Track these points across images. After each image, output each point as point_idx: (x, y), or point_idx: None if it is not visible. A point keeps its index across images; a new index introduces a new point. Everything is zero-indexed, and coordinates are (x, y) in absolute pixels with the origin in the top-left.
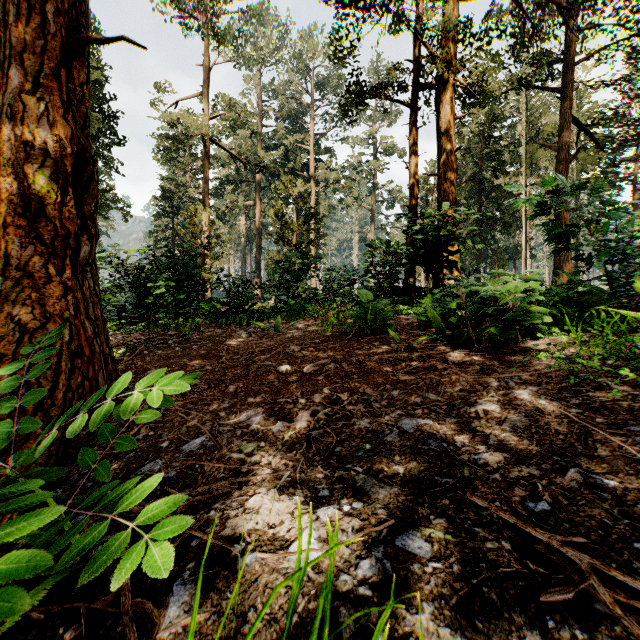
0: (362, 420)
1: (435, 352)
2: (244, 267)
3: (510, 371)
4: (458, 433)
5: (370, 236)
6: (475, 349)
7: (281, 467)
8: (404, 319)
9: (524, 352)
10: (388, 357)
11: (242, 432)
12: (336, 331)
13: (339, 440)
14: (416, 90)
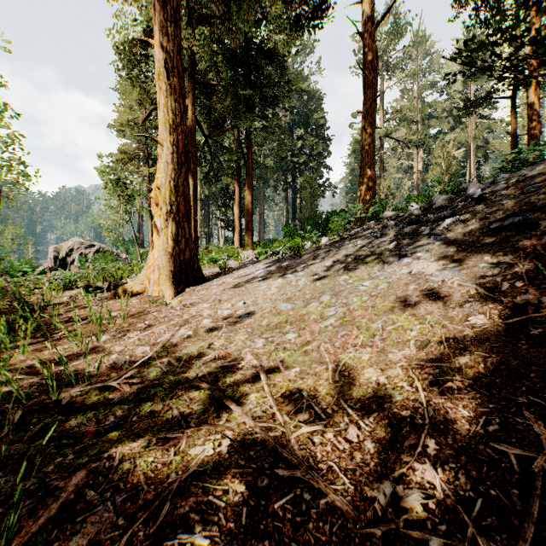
0: None
1: None
2: None
3: None
4: None
5: None
6: None
7: None
8: None
9: None
10: None
11: None
12: None
13: None
14: (514, 88)
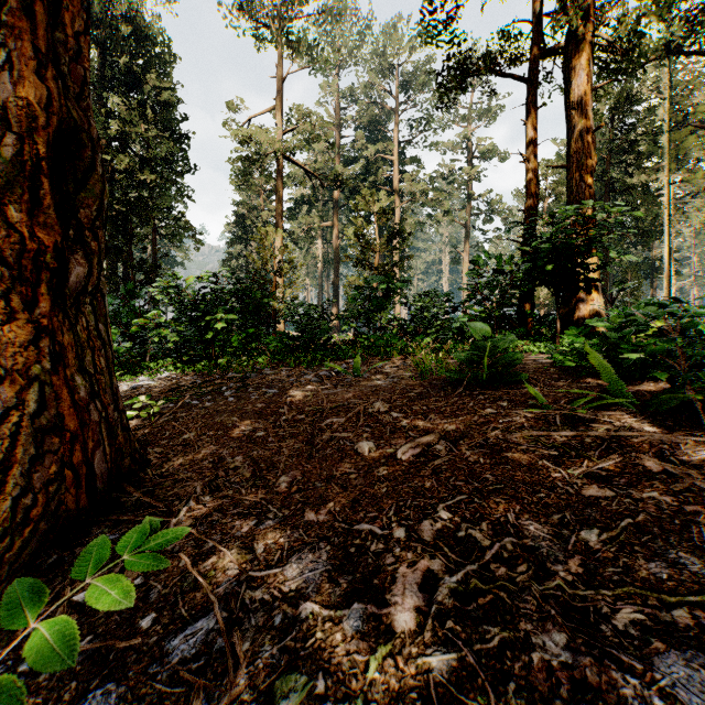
0: (546, 632)
1: (632, 434)
2: (321, 295)
3: None
4: None
5: (464, 256)
6: None
7: None
8: (527, 360)
9: None
10: (536, 435)
11: (284, 618)
12: (435, 378)
13: None
14: (535, 59)
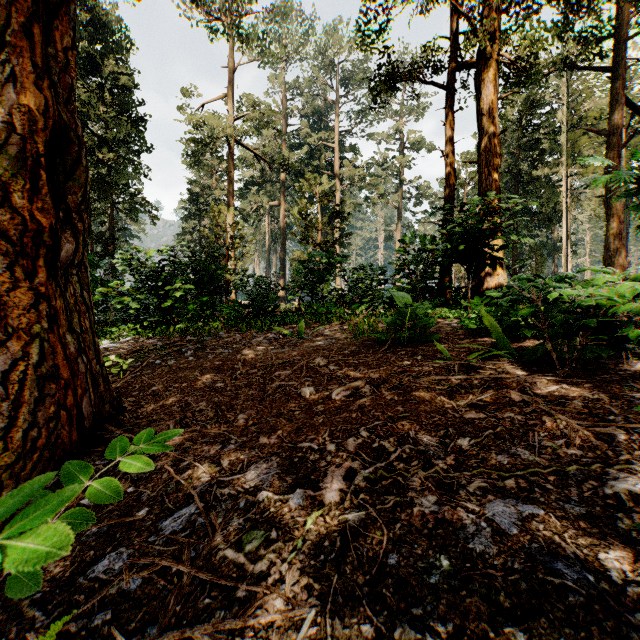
0: (424, 496)
1: (505, 376)
2: (269, 268)
3: (633, 413)
4: (601, 544)
5: (396, 234)
6: (560, 372)
7: (300, 594)
8: (443, 324)
9: (637, 379)
10: (439, 379)
11: (246, 502)
12: (367, 339)
13: (392, 538)
14: (453, 70)
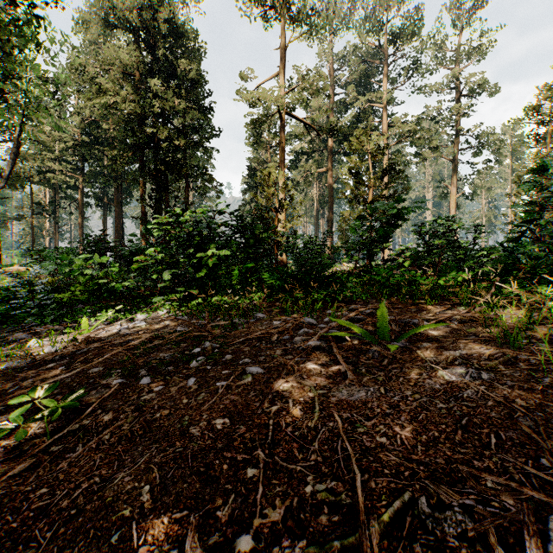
0: None
1: None
2: (317, 231)
3: None
4: None
5: (451, 188)
6: None
7: None
8: None
9: None
10: None
11: None
12: None
13: None
14: None
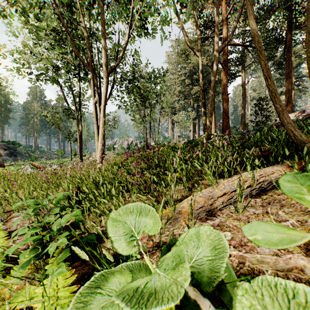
0: None
1: None
2: None
3: None
4: None
5: None
6: None
7: None
8: None
9: None
10: None
11: None
12: None
13: None
14: None
